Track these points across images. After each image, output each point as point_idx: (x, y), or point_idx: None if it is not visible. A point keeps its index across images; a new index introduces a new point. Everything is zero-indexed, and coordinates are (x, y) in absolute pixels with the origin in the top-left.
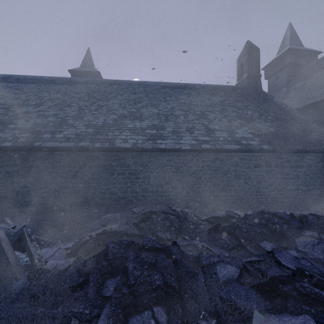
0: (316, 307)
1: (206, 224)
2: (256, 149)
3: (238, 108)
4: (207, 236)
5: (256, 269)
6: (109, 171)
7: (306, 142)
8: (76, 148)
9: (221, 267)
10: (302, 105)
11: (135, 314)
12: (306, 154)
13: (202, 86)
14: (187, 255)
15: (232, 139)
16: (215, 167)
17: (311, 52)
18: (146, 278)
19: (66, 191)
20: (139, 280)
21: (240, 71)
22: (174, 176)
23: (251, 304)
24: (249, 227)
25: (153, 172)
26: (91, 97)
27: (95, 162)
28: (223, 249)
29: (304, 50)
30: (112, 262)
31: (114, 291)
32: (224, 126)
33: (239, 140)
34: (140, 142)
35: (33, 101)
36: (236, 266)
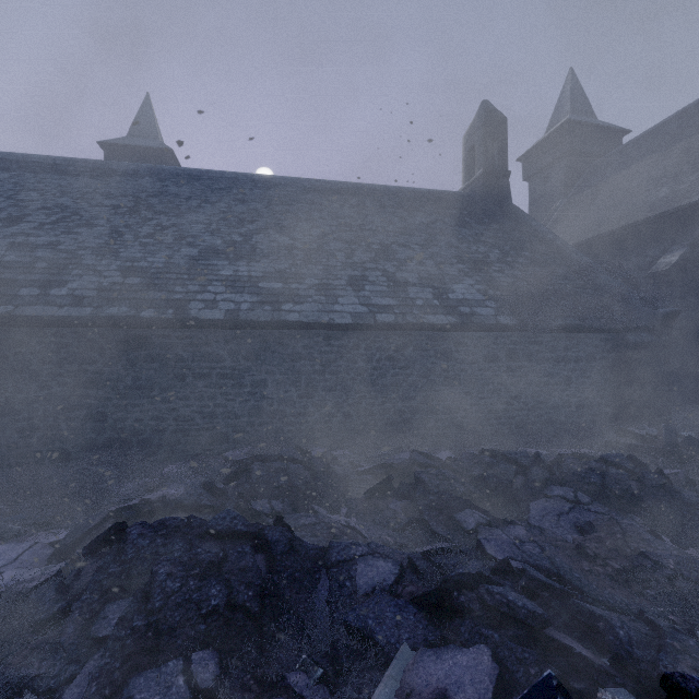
0: (507, 630)
1: (367, 479)
2: (488, 324)
3: (460, 239)
4: (364, 505)
5: (435, 565)
6: (174, 371)
7: (584, 310)
8: (96, 319)
9: (367, 565)
10: (590, 236)
11: (150, 668)
12: (585, 334)
13: (391, 191)
14: (305, 545)
15: (442, 303)
16: (406, 362)
17: (610, 130)
18: (191, 594)
19: (74, 415)
20: (175, 600)
21: (470, 163)
22: (320, 381)
23: (400, 633)
24: (444, 483)
25: (272, 372)
26: (143, 207)
27: (142, 351)
28: (386, 529)
29: (596, 126)
30: (130, 566)
31: (117, 626)
32: (427, 277)
33: (455, 306)
34: (246, 307)
35: (1, 211)
36: (395, 561)
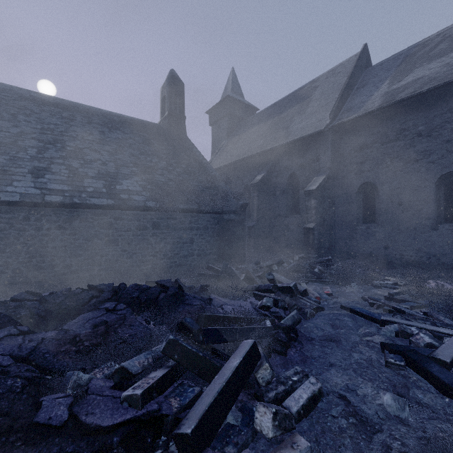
0: None
1: None
2: (138, 206)
3: (142, 152)
4: None
5: None
6: None
7: (200, 200)
8: None
9: None
10: (231, 162)
11: None
12: (203, 214)
13: (103, 113)
14: None
15: (108, 191)
16: (74, 230)
17: (250, 106)
18: None
19: None
20: None
21: (164, 106)
22: None
23: None
24: (10, 311)
25: None
26: None
27: None
28: None
29: (243, 103)
30: None
31: None
32: (104, 173)
33: (118, 193)
34: None
35: None
36: None
